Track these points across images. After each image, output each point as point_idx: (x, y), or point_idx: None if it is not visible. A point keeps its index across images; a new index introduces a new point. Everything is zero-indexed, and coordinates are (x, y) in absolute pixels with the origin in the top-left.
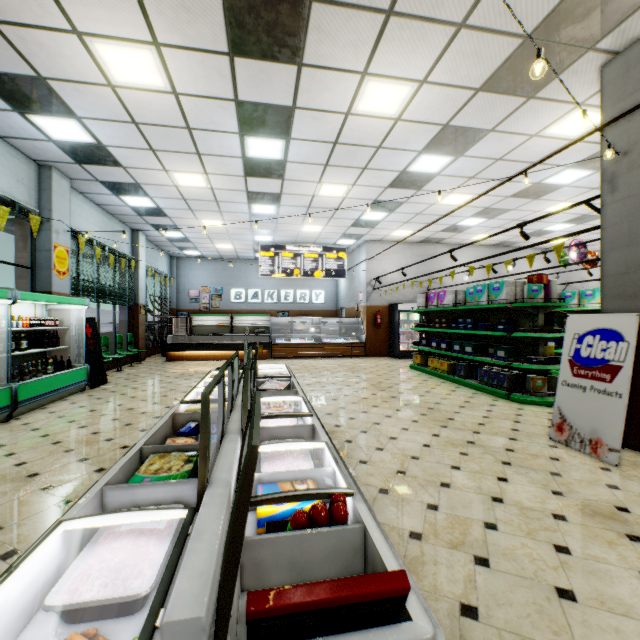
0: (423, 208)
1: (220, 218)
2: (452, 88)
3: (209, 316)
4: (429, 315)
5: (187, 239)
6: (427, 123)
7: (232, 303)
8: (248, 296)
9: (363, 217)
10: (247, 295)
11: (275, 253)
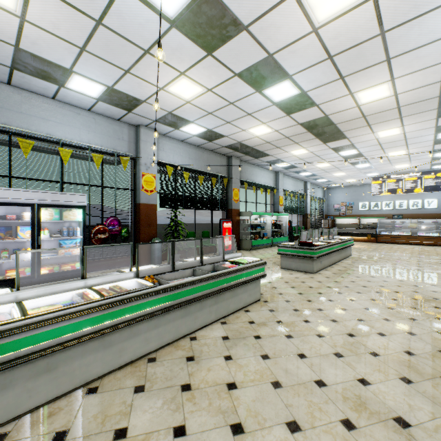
0: None
1: (342, 172)
2: (420, 122)
3: (345, 218)
4: None
5: (329, 181)
6: (423, 129)
7: (359, 211)
8: (370, 206)
9: (435, 156)
10: (369, 205)
11: (382, 181)
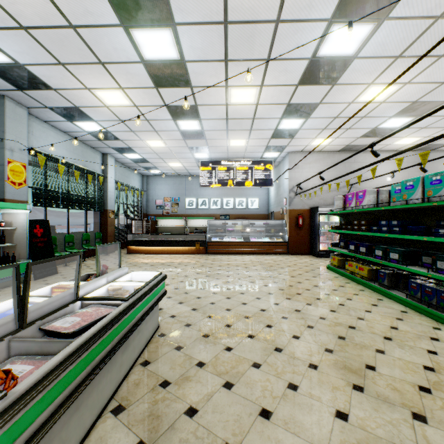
0: (340, 109)
1: (159, 138)
2: None
3: (169, 219)
4: (347, 217)
5: (145, 160)
6: None
7: (186, 209)
8: (198, 203)
9: (280, 126)
10: (197, 203)
11: (212, 167)
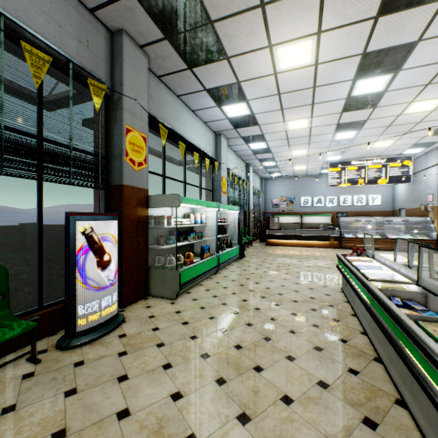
0: None
1: (306, 148)
2: None
3: (285, 216)
4: None
5: (276, 166)
6: None
7: (301, 207)
8: (313, 202)
9: None
10: (312, 201)
11: (341, 168)
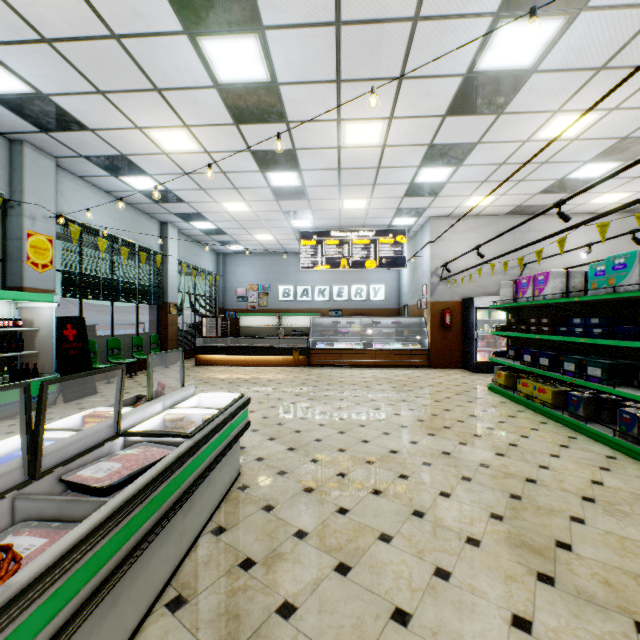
0: (509, 152)
1: (240, 198)
2: None
3: (256, 316)
4: (520, 313)
5: (221, 231)
6: None
7: (280, 301)
8: (297, 293)
9: (418, 179)
10: (296, 292)
11: (317, 241)
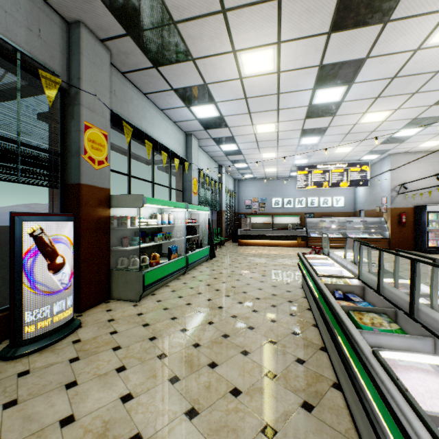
0: None
1: (275, 151)
2: None
3: (257, 217)
4: None
5: (248, 167)
6: None
7: (272, 208)
8: (283, 203)
9: (395, 135)
10: (283, 202)
11: (308, 171)
